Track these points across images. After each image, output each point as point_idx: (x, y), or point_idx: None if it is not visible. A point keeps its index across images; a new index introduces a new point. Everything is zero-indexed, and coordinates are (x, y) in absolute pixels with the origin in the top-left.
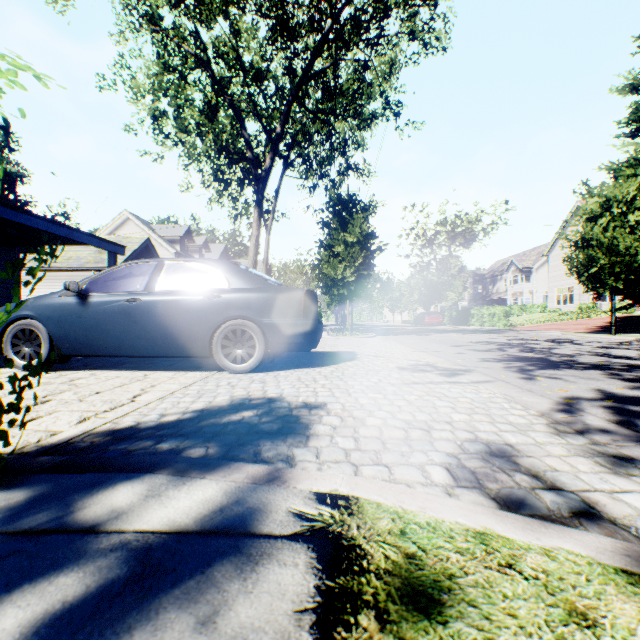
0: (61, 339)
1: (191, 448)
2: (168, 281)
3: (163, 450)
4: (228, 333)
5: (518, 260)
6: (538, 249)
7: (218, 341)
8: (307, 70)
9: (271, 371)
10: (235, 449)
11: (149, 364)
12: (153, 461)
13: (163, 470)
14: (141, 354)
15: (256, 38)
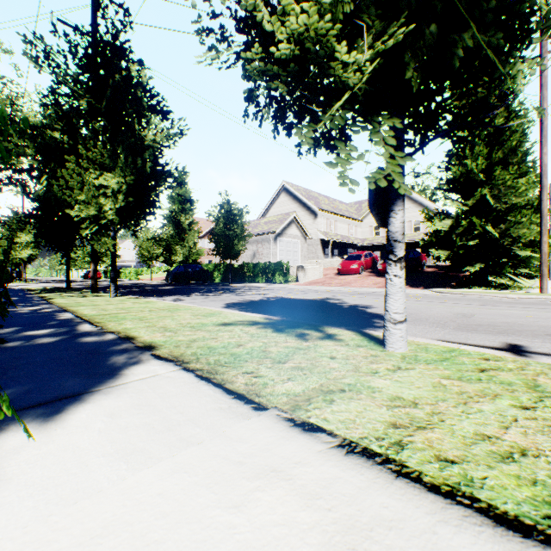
0: None
1: None
2: None
3: None
4: None
5: None
6: None
7: None
8: None
9: None
10: None
11: None
12: None
13: None
14: None
15: None
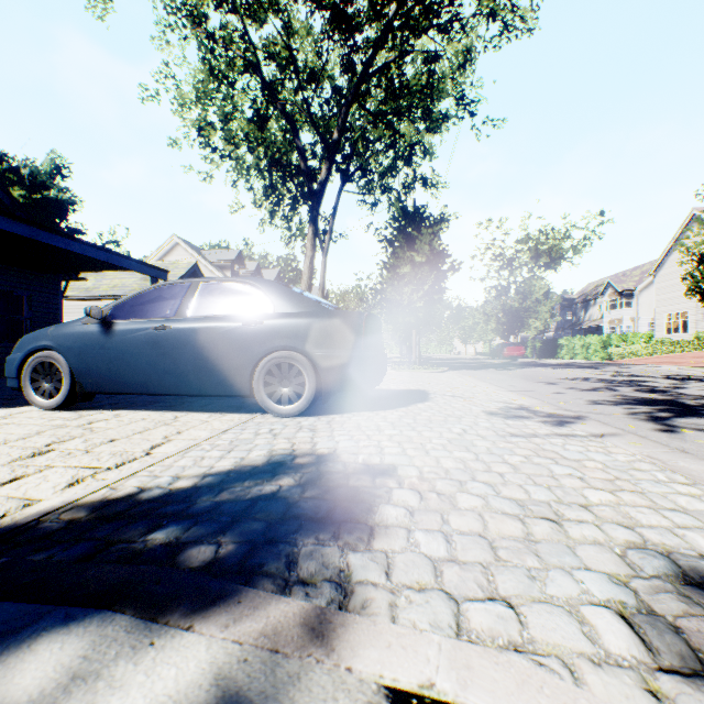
0: (83, 374)
1: (194, 545)
2: (202, 305)
3: (153, 546)
4: (272, 367)
5: (616, 281)
6: (641, 268)
7: (260, 377)
8: (368, 65)
9: (324, 414)
10: (258, 551)
11: (184, 403)
12: (121, 578)
13: (128, 603)
14: (171, 392)
15: (310, 33)
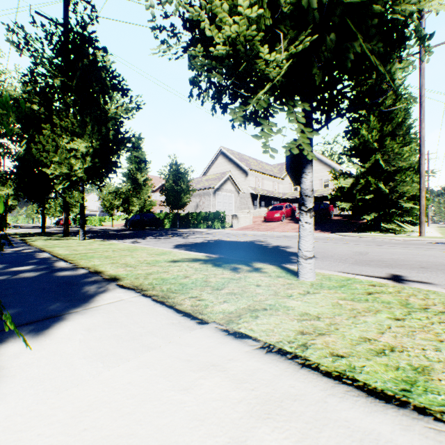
0: None
1: None
2: None
3: None
4: None
5: None
6: None
7: None
8: None
9: None
10: None
11: None
12: None
13: None
14: None
15: None
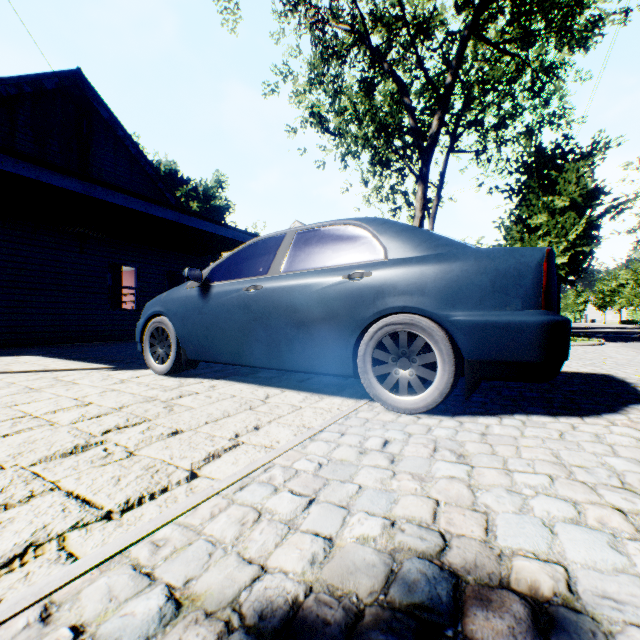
0: (185, 340)
1: None
2: (296, 258)
3: None
4: (383, 338)
5: None
6: None
7: (366, 352)
8: None
9: (465, 414)
10: None
11: (283, 374)
12: None
13: None
14: (262, 364)
15: None
